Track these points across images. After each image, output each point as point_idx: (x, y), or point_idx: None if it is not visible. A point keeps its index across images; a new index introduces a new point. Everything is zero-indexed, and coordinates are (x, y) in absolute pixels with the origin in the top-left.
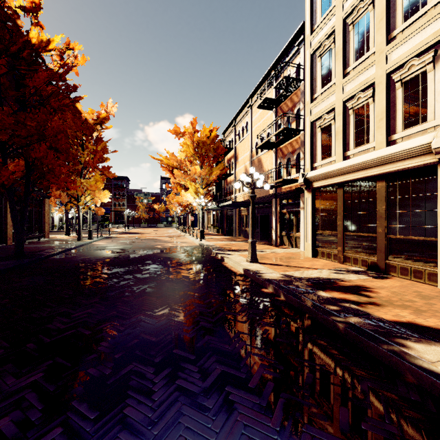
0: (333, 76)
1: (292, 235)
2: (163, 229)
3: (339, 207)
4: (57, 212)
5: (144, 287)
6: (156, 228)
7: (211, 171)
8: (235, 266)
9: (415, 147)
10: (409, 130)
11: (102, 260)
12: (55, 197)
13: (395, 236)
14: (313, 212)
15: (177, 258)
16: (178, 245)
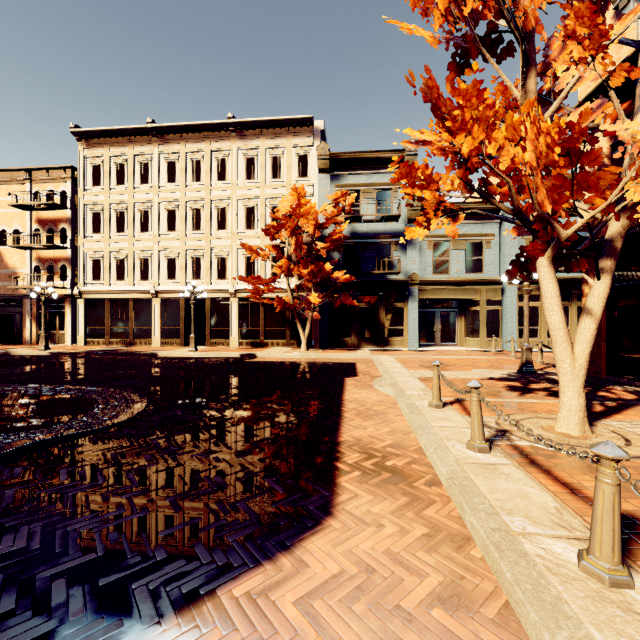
0: (102, 231)
1: (55, 333)
2: None
3: (107, 313)
4: None
5: None
6: None
7: None
8: (35, 353)
9: (145, 290)
10: (143, 281)
11: None
12: None
13: (138, 328)
14: (86, 315)
15: None
16: None
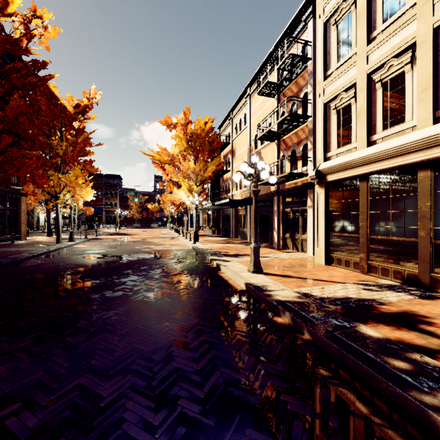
0: (353, 45)
1: (297, 237)
2: (156, 230)
3: (362, 205)
4: (43, 212)
5: (108, 314)
6: (149, 229)
7: (206, 167)
8: (234, 278)
9: None
10: None
11: (72, 269)
12: (29, 194)
13: None
14: (327, 211)
15: (164, 265)
16: (168, 249)
